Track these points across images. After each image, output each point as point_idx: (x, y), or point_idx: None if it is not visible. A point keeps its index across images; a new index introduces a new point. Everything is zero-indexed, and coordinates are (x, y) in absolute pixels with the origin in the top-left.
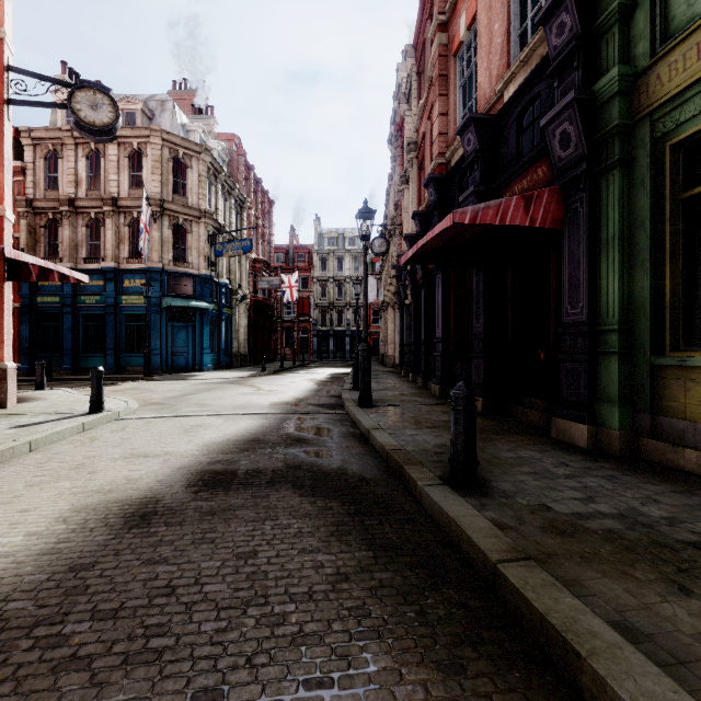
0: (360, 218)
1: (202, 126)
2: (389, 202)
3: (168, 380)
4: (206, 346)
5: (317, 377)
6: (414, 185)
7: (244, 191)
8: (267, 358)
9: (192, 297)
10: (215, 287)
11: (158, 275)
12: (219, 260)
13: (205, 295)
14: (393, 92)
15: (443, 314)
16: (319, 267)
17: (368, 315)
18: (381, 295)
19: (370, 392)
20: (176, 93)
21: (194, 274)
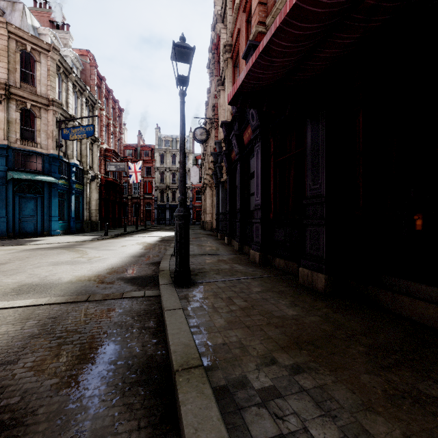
0: (177, 60)
1: (53, 32)
2: (208, 110)
3: (3, 246)
4: (54, 215)
5: (149, 240)
6: (229, 81)
7: (97, 95)
8: (118, 224)
9: (40, 172)
10: (65, 166)
11: (3, 151)
12: (69, 144)
13: (53, 171)
14: (211, 25)
15: (262, 182)
16: (159, 161)
17: (193, 195)
18: (202, 180)
19: (188, 267)
20: (36, 10)
21: (42, 153)
